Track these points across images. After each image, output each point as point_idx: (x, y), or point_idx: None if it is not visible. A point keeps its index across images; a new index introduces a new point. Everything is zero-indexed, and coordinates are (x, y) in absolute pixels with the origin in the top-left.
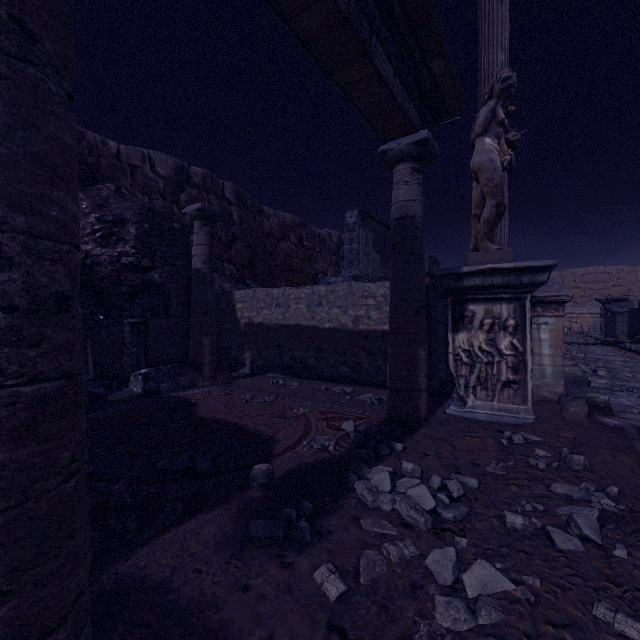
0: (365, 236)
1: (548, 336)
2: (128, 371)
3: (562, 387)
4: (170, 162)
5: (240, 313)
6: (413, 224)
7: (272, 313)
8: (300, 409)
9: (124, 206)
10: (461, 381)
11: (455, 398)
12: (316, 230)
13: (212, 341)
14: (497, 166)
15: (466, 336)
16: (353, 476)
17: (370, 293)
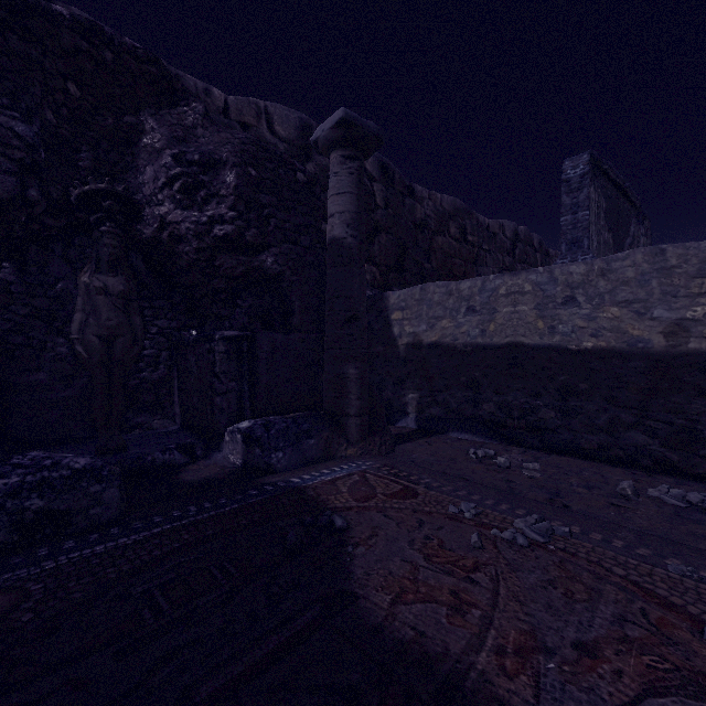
0: (596, 200)
1: None
2: (221, 423)
3: None
4: (293, 118)
5: (398, 328)
6: None
7: (458, 325)
8: None
9: (218, 139)
10: None
11: None
12: (483, 220)
13: (362, 372)
14: None
15: None
16: None
17: None
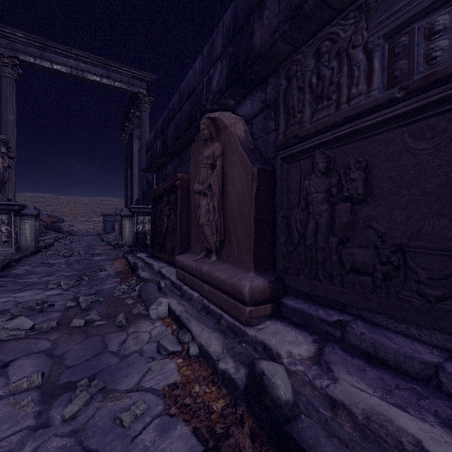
0: None
1: (29, 227)
2: None
3: (34, 244)
4: None
5: None
6: None
7: None
8: None
9: None
10: None
11: None
12: None
13: None
14: (1, 168)
15: None
16: None
17: None
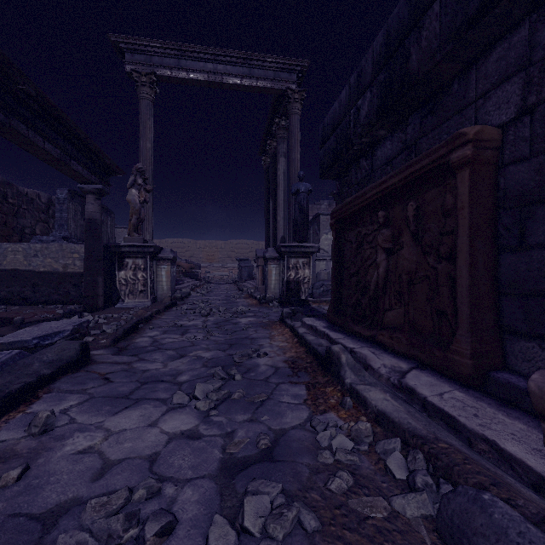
0: (74, 208)
1: (165, 273)
2: None
3: (170, 294)
4: None
5: None
6: (96, 223)
7: None
8: (28, 311)
9: None
10: (122, 292)
11: (121, 301)
12: (23, 190)
13: None
14: (137, 202)
15: (124, 272)
16: (63, 318)
17: (76, 250)
